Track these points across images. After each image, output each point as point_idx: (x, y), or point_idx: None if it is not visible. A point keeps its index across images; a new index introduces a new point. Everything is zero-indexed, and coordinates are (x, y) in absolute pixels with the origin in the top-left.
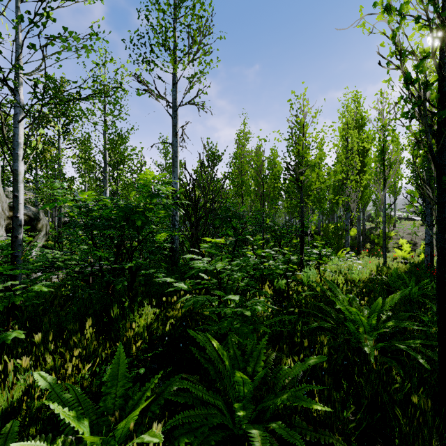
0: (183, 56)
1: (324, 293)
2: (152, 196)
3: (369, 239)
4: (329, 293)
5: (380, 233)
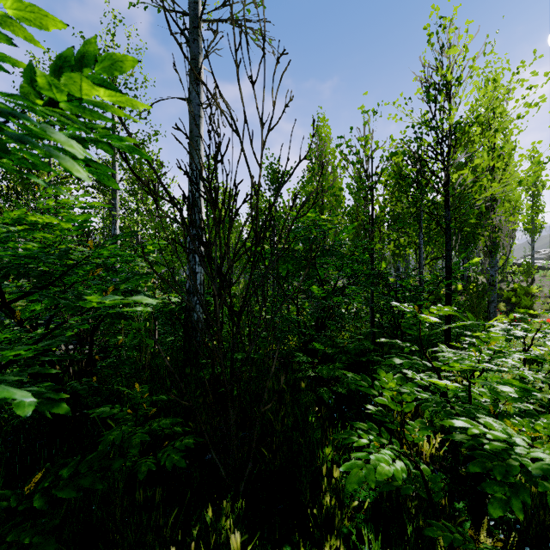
0: None
1: None
2: None
3: (500, 297)
4: None
5: (518, 289)
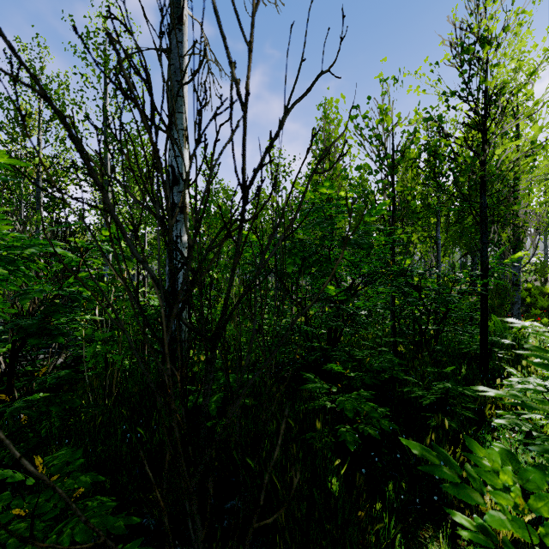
0: None
1: None
2: None
3: None
4: None
5: (532, 289)
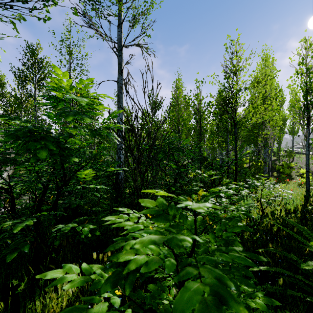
0: None
1: (271, 228)
2: (68, 112)
3: (275, 169)
4: (312, 247)
5: (284, 164)
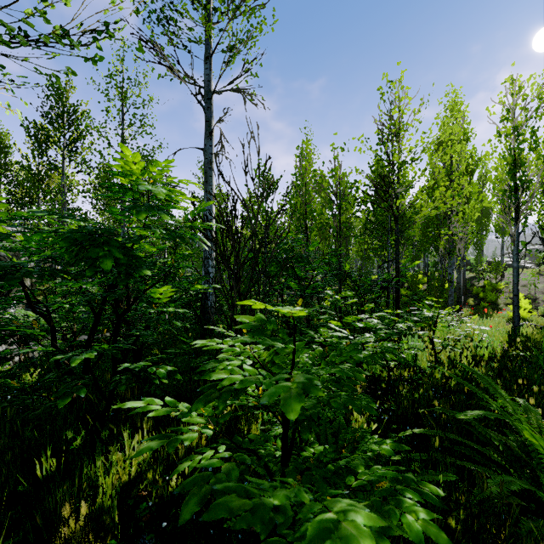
0: (219, 1)
1: (446, 383)
2: (139, 207)
3: (471, 292)
4: (489, 400)
5: (486, 285)
